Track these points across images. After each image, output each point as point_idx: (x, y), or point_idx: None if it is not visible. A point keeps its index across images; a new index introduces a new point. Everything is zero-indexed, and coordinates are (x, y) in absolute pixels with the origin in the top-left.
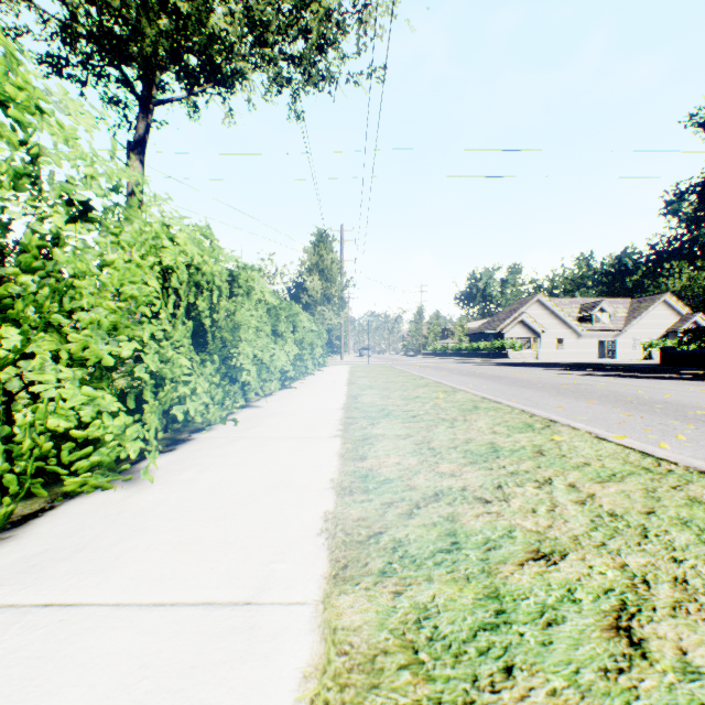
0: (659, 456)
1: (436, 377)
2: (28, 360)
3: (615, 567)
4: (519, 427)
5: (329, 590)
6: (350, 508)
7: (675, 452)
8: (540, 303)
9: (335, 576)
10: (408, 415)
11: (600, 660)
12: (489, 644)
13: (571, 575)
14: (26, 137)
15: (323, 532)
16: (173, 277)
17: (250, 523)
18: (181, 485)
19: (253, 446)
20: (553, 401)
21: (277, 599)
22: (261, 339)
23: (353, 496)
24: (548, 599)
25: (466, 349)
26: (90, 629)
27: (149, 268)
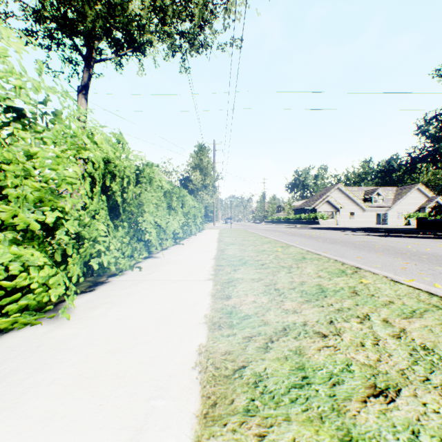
0: (441, 295)
1: (275, 236)
2: None
3: None
4: (336, 273)
5: (200, 433)
6: (219, 342)
7: None
8: (339, 190)
9: (205, 416)
10: (258, 264)
11: None
12: None
13: (410, 414)
14: None
15: (197, 366)
16: (90, 166)
17: (139, 357)
18: (92, 320)
19: (150, 287)
20: (353, 253)
21: None
22: (160, 212)
23: (221, 330)
24: None
25: (292, 219)
26: None
27: (68, 157)
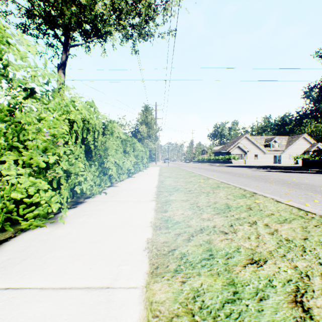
0: (306, 210)
1: (199, 172)
2: (2, 165)
3: (291, 268)
4: (239, 196)
5: (149, 281)
6: (160, 236)
7: (313, 208)
8: (246, 138)
9: (152, 273)
10: (186, 190)
11: (289, 320)
12: (231, 311)
13: (269, 272)
14: (1, 55)
15: (146, 249)
16: (75, 125)
17: (111, 244)
18: (78, 224)
19: (114, 205)
20: (254, 183)
21: (122, 285)
22: (118, 155)
23: (161, 230)
24: (259, 285)
25: (213, 159)
26: (27, 302)
27: (63, 120)
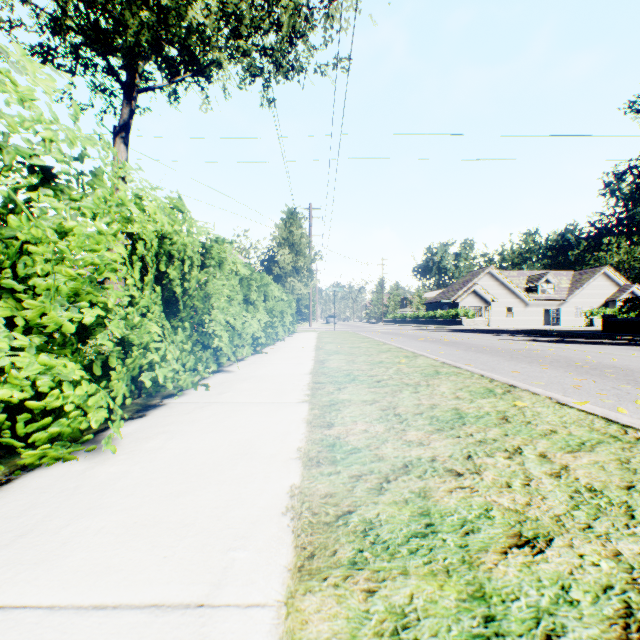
0: (623, 423)
1: (397, 342)
2: None
3: (608, 557)
4: (481, 393)
5: (294, 588)
6: (317, 482)
7: (634, 417)
8: (491, 275)
9: (300, 569)
10: (373, 380)
11: None
12: None
13: (561, 567)
14: None
15: (288, 511)
16: (141, 245)
17: (212, 500)
18: (145, 455)
19: (222, 412)
20: (508, 366)
21: (233, 600)
22: (233, 308)
23: (320, 467)
24: (541, 601)
25: (423, 317)
26: None
27: (113, 234)
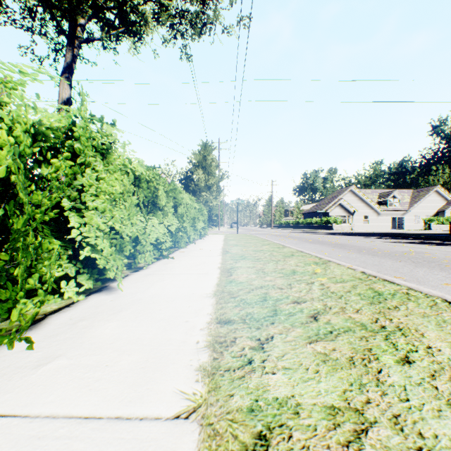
0: None
1: (292, 244)
2: None
3: None
4: None
5: None
6: None
7: None
8: (352, 192)
9: None
10: (304, 314)
11: None
12: None
13: None
14: None
15: None
16: None
17: None
18: None
19: None
20: (427, 274)
21: None
22: (123, 211)
23: None
24: None
25: (302, 223)
26: None
27: None
